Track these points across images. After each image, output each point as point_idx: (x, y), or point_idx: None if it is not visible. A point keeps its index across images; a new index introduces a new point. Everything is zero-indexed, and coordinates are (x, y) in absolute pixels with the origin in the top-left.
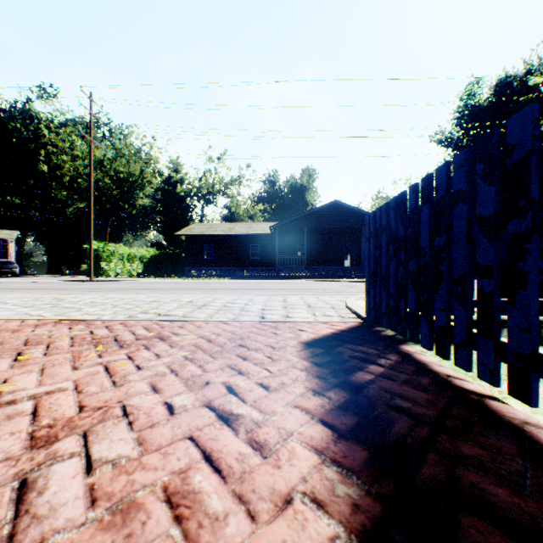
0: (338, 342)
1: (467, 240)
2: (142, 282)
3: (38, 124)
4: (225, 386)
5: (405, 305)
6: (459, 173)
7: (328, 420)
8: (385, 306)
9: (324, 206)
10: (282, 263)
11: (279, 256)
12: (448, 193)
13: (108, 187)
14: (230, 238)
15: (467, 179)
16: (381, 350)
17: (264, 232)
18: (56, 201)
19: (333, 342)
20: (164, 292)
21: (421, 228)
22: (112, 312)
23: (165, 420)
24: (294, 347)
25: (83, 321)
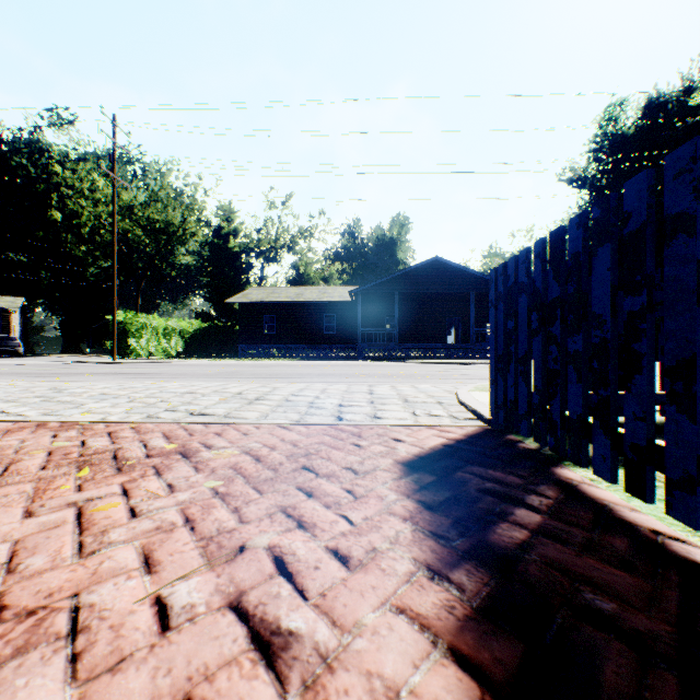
0: (456, 461)
1: (697, 299)
2: (182, 364)
3: (50, 159)
4: (272, 556)
5: (561, 406)
6: (679, 184)
7: (467, 650)
8: (525, 405)
9: (421, 265)
10: (366, 339)
11: (362, 330)
12: (651, 222)
13: (139, 241)
14: (298, 307)
15: (698, 192)
16: (526, 478)
17: (342, 298)
18: (73, 259)
19: (449, 461)
20: (206, 378)
21: (594, 283)
22: (125, 410)
23: (146, 649)
24: (389, 471)
25: (79, 423)
